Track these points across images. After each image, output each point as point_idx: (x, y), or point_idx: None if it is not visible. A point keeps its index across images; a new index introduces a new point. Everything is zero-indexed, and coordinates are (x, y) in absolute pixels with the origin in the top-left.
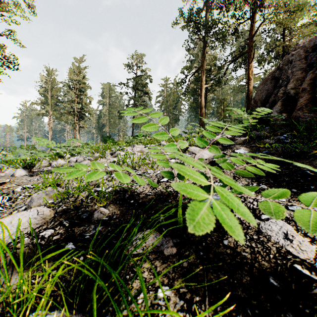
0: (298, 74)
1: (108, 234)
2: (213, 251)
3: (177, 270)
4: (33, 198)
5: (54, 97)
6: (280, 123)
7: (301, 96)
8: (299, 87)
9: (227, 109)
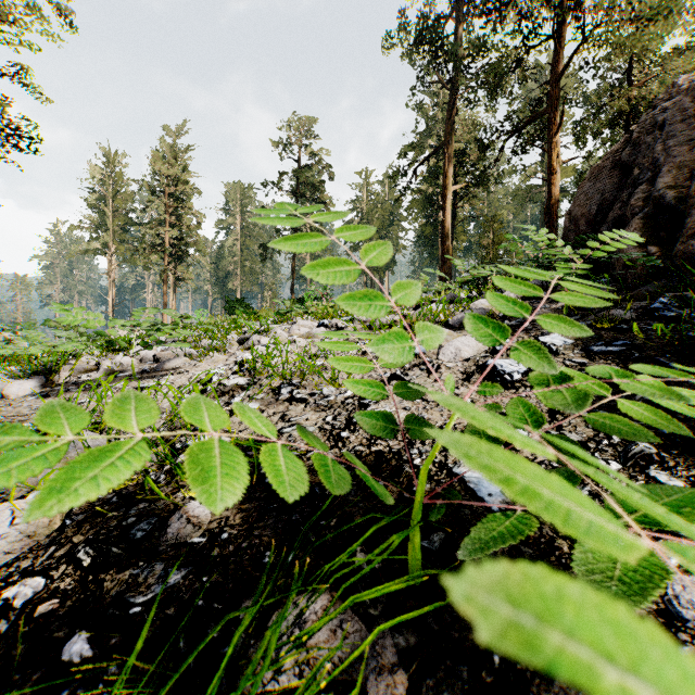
0: (682, 153)
1: (199, 602)
2: None
3: None
4: None
5: (120, 213)
6: (641, 270)
7: None
8: (687, 185)
9: (501, 238)
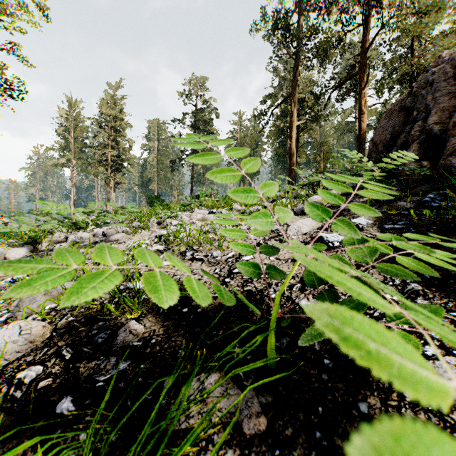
0: (444, 101)
1: (139, 379)
2: (342, 430)
3: None
4: (23, 301)
5: (78, 140)
6: (418, 176)
7: (452, 134)
8: (447, 121)
9: (328, 156)
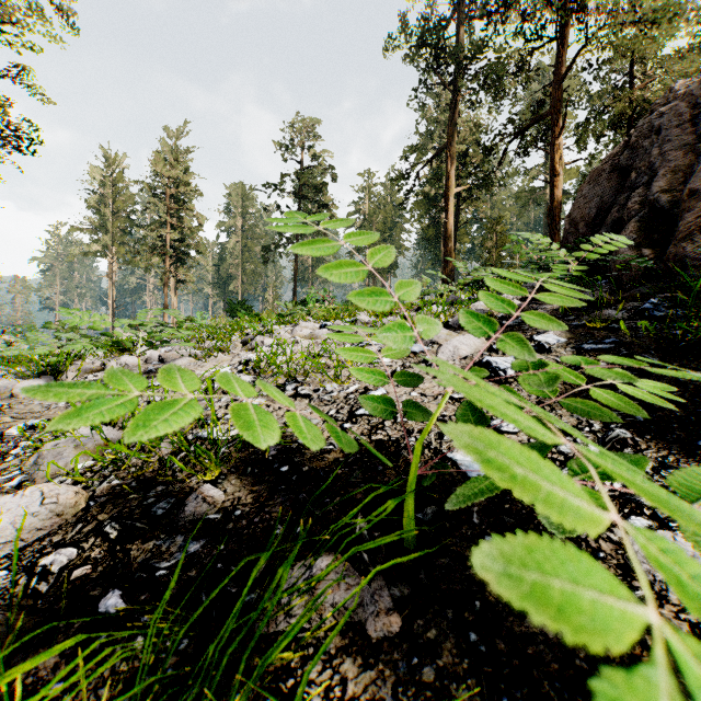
0: (677, 158)
1: (218, 565)
2: (507, 631)
3: (404, 693)
4: (43, 457)
5: (120, 215)
6: (636, 272)
7: (687, 207)
8: (681, 189)
9: (504, 241)
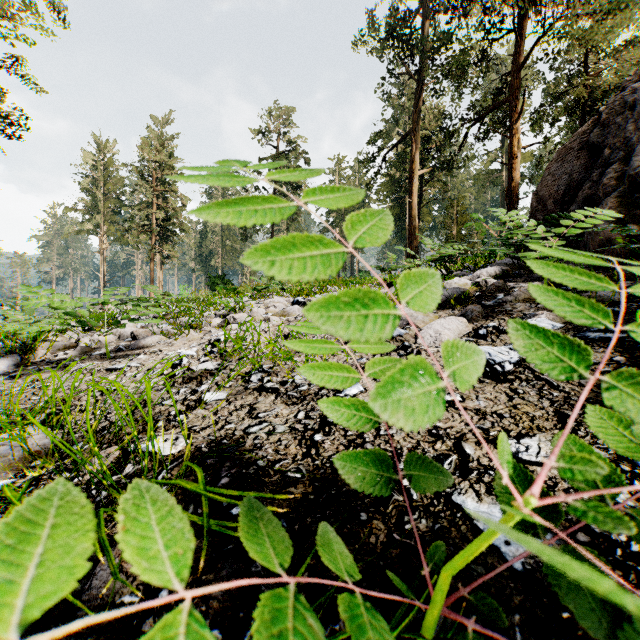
0: None
1: None
2: None
3: None
4: None
5: (110, 196)
6: (620, 249)
7: None
8: None
9: (464, 219)
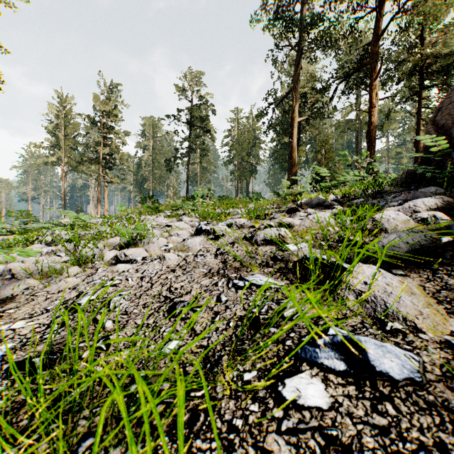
0: None
1: None
2: None
3: None
4: None
5: (69, 137)
6: None
7: None
8: None
9: (330, 155)
